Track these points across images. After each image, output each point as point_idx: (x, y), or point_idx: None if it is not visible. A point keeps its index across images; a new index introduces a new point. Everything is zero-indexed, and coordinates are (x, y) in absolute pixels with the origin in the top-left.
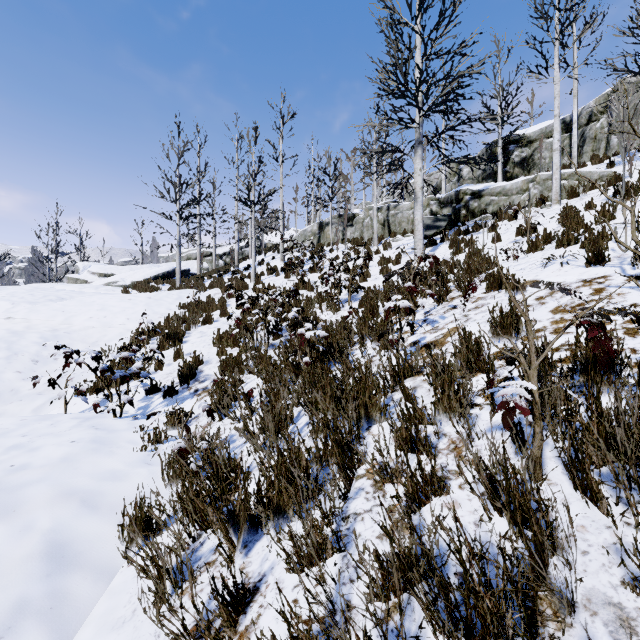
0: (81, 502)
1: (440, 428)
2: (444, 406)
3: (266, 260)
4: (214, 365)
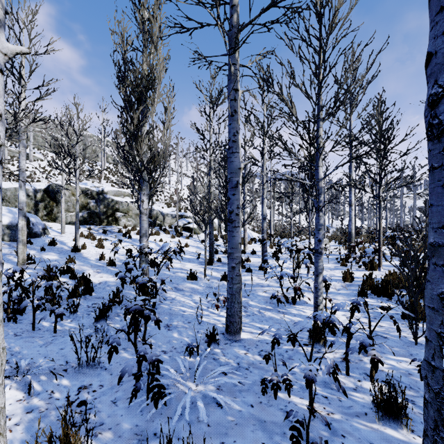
0: None
1: None
2: None
3: None
4: None
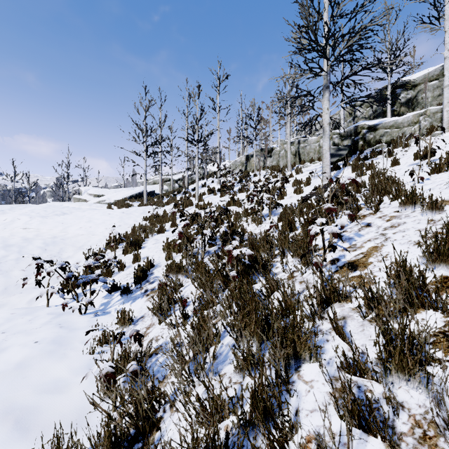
0: (14, 423)
1: (391, 391)
2: (396, 363)
3: (207, 183)
4: (162, 268)
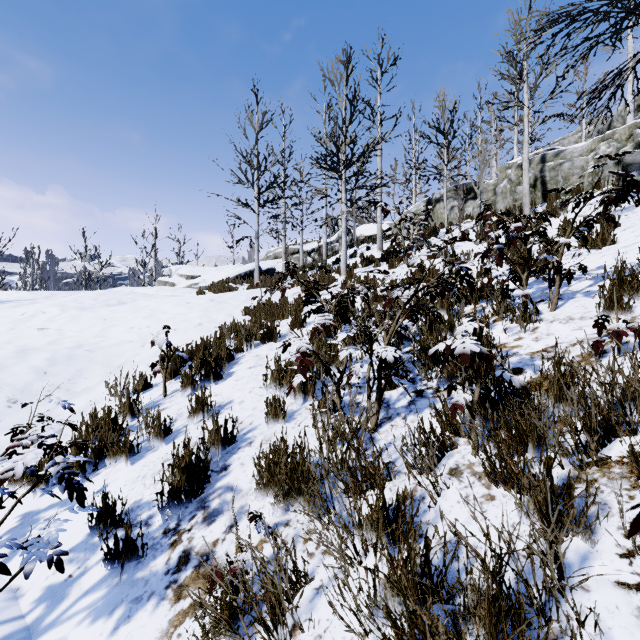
0: None
1: None
2: None
3: (359, 252)
4: (253, 452)
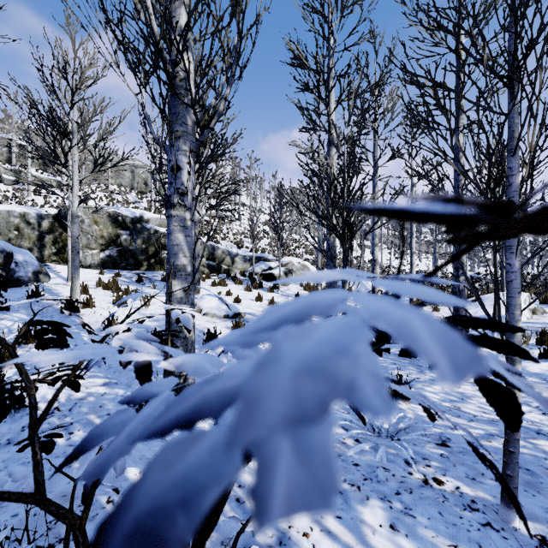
0: None
1: None
2: None
3: None
4: None
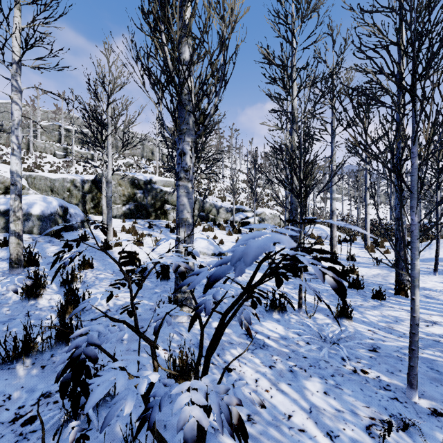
0: None
1: None
2: None
3: None
4: None
